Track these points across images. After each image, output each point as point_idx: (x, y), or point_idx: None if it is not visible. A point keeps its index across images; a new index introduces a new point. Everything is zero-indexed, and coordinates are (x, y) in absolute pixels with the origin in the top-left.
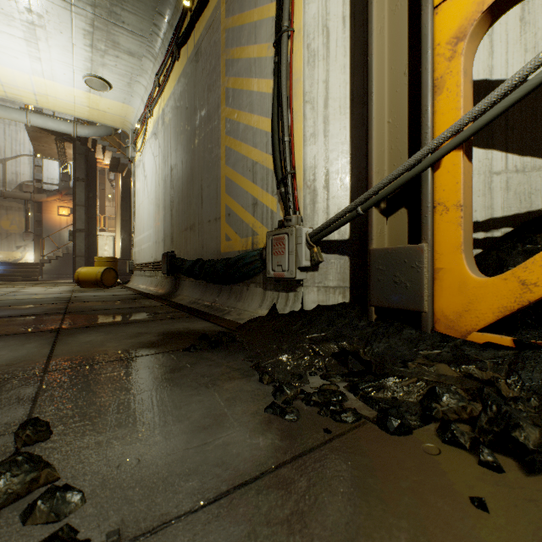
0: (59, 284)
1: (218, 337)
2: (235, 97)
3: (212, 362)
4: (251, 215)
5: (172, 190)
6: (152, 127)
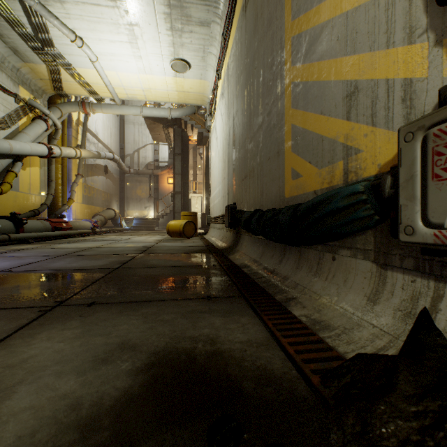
0: (161, 234)
1: None
2: None
3: None
4: (340, 120)
5: (234, 140)
6: (220, 90)
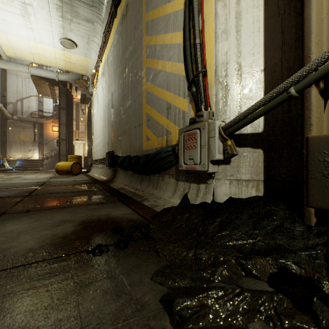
0: (49, 173)
1: (130, 233)
2: (153, 26)
3: (111, 281)
4: (165, 118)
5: (112, 109)
6: (101, 69)
